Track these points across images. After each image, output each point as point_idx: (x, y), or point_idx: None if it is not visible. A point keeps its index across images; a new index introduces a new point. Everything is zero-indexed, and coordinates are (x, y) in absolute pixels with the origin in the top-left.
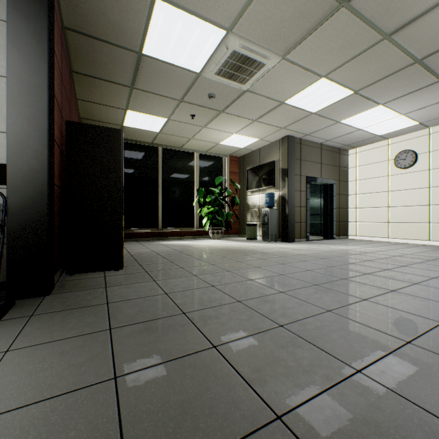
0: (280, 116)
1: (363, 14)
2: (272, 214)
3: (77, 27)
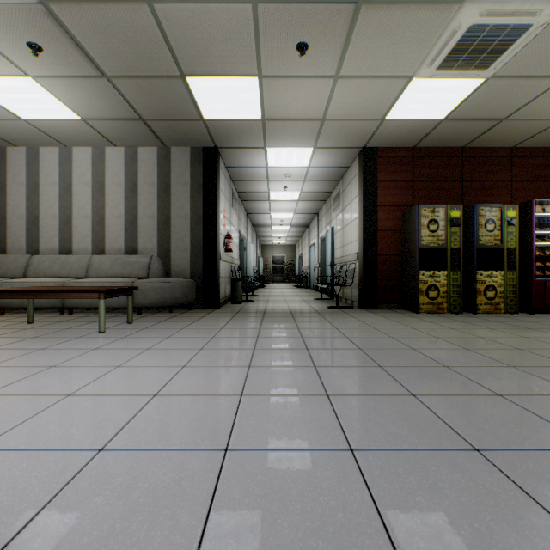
0: None
1: None
2: None
3: (412, 143)
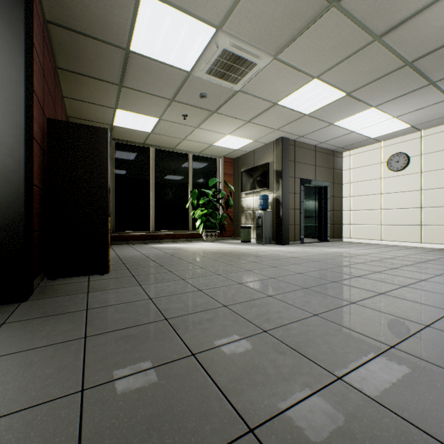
0: (274, 117)
1: (354, 14)
2: (266, 216)
3: (60, 20)
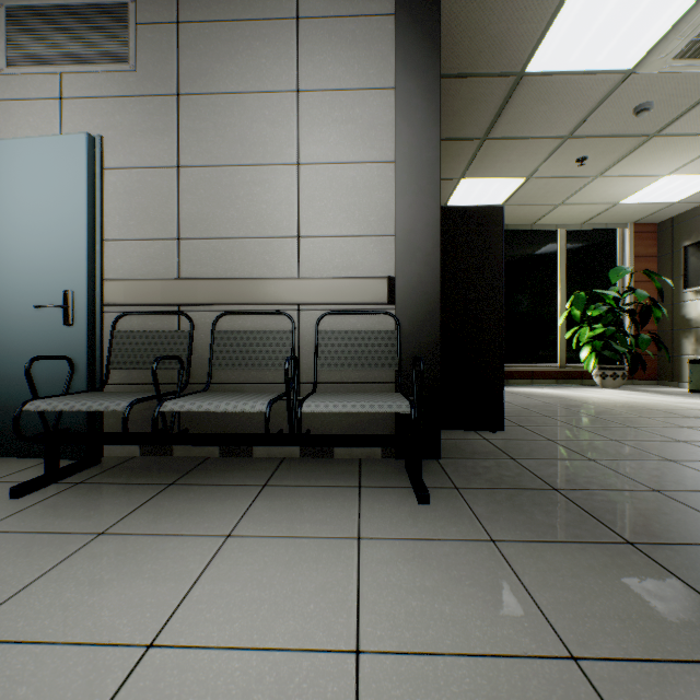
0: None
1: None
2: None
3: None
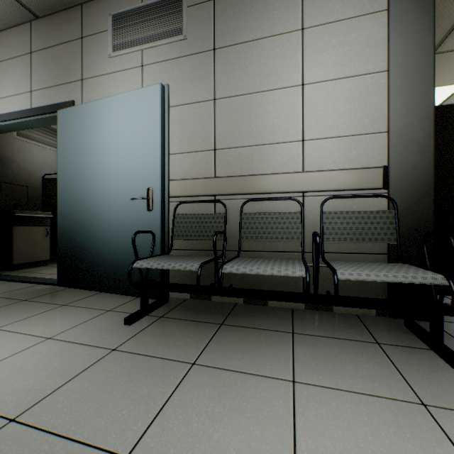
0: None
1: None
2: None
3: None
